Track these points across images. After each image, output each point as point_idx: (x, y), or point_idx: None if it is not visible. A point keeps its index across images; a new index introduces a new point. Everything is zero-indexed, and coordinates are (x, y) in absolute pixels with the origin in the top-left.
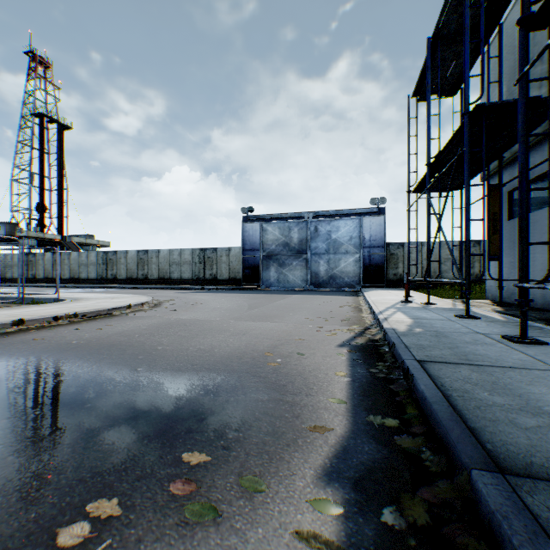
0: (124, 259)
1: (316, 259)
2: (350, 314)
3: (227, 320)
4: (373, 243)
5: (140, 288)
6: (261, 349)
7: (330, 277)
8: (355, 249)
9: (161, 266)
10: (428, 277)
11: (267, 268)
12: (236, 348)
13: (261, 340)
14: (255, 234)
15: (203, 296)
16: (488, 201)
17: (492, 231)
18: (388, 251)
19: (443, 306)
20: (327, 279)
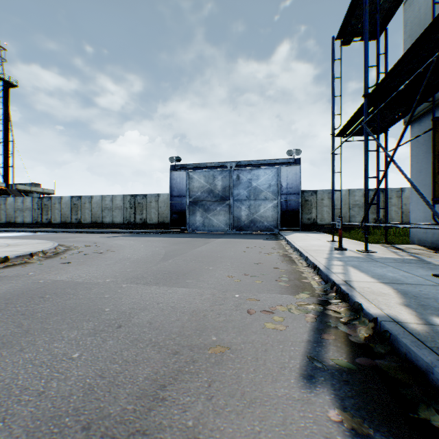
0: (58, 205)
1: (238, 205)
2: (283, 266)
3: (119, 282)
4: (289, 190)
5: (71, 232)
6: (117, 411)
7: (251, 221)
8: (273, 196)
9: (94, 211)
10: (366, 221)
11: (193, 213)
12: (53, 408)
13: (139, 354)
14: (182, 181)
15: (125, 240)
16: (433, 136)
17: (438, 170)
18: (302, 198)
19: (386, 255)
20: (248, 223)
